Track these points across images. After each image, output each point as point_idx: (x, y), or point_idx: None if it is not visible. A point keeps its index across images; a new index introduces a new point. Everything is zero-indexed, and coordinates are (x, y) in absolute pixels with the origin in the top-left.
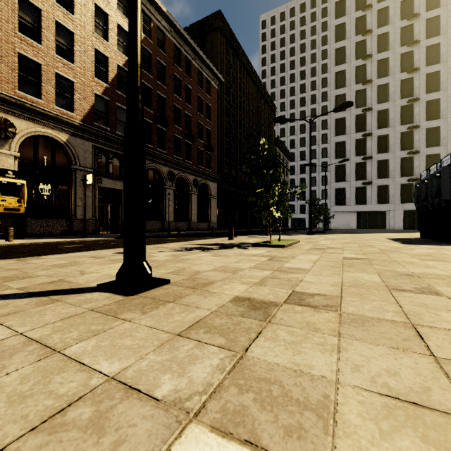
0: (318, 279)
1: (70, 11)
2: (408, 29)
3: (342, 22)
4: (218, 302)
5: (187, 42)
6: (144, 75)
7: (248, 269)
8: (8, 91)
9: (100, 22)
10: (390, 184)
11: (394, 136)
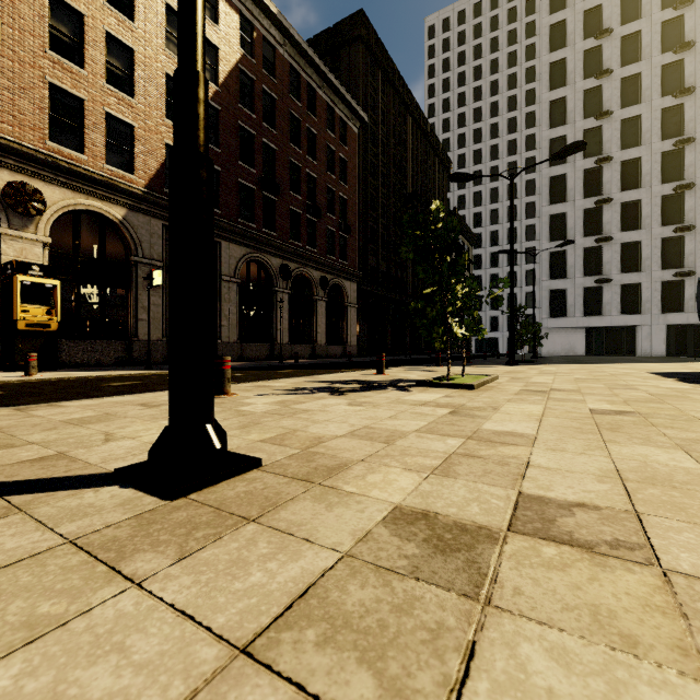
0: (563, 461)
1: (129, 17)
2: (674, 23)
3: (560, 18)
4: (356, 524)
5: (309, 61)
6: (243, 114)
7: (415, 434)
8: (34, 142)
9: (175, 33)
10: (642, 283)
11: (650, 202)
